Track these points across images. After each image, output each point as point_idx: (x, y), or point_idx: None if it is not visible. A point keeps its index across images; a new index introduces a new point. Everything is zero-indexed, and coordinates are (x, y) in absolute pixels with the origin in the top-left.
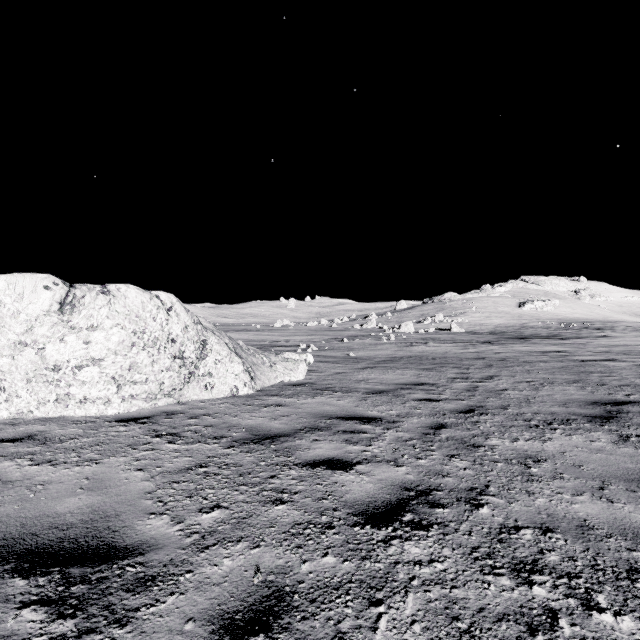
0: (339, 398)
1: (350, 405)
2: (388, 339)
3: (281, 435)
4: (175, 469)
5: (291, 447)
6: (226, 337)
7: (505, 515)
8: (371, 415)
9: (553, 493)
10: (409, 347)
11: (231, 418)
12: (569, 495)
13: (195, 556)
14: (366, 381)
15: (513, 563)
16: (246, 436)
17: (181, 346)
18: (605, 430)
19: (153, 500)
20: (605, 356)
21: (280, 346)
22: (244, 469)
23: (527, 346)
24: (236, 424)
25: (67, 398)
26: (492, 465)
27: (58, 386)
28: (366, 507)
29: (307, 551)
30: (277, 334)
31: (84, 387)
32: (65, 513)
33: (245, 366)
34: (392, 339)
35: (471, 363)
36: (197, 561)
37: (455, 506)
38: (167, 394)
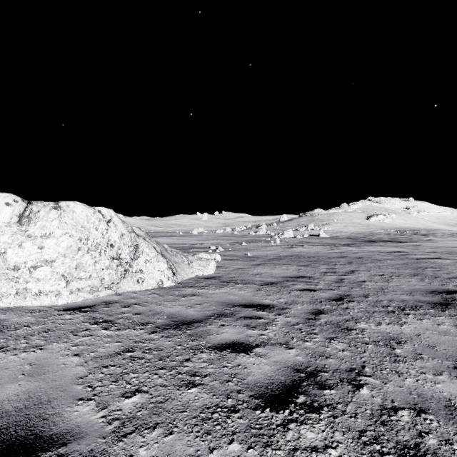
0: (240, 289)
1: (249, 294)
2: (275, 242)
3: (195, 321)
4: (106, 354)
5: (203, 332)
6: (154, 242)
7: (382, 396)
8: (265, 303)
9: (418, 373)
10: (290, 248)
11: (156, 306)
12: (431, 375)
13: (113, 446)
14: (260, 275)
15: (398, 448)
16: (167, 322)
17: (118, 250)
18: (446, 315)
19: (83, 385)
20: (433, 255)
21: (196, 248)
22: (163, 353)
23: (376, 248)
24: (160, 312)
25: (25, 292)
26: (364, 347)
27: (18, 282)
28: (265, 389)
29: (215, 438)
30: (194, 239)
31: (39, 283)
32: (3, 400)
33: (168, 264)
34: (278, 242)
35: (337, 260)
36: (115, 451)
37: (339, 387)
38: (107, 287)
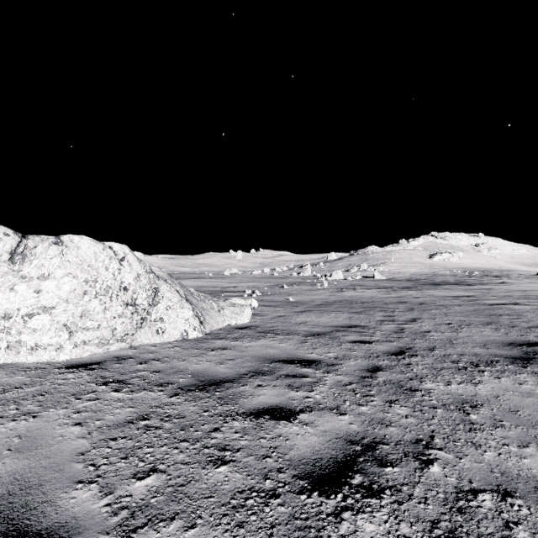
0: (281, 341)
1: (291, 348)
2: (322, 285)
3: (226, 381)
4: (115, 422)
5: (235, 394)
6: (178, 285)
7: (458, 474)
8: (311, 358)
9: (499, 445)
10: (340, 292)
11: (179, 363)
12: (516, 447)
13: None
14: (304, 324)
15: None
16: (192, 382)
17: (133, 294)
18: (529, 372)
19: (84, 463)
20: (509, 300)
21: (229, 292)
22: (186, 421)
23: (440, 291)
24: (183, 369)
25: (18, 345)
26: (432, 412)
27: (9, 334)
28: (312, 467)
29: (249, 532)
30: (226, 281)
31: (35, 334)
32: None
33: (195, 311)
34: (325, 285)
35: (395, 307)
36: None
37: (404, 463)
38: (119, 339)
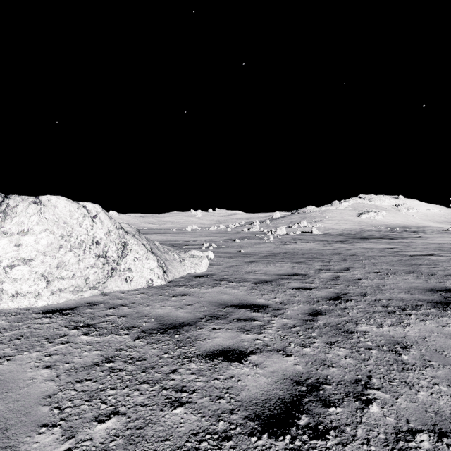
0: (233, 287)
1: (242, 294)
2: (268, 239)
3: (185, 324)
4: (82, 365)
5: (192, 337)
6: (145, 239)
7: (395, 414)
8: (260, 303)
9: (430, 384)
10: (284, 245)
11: (144, 308)
12: (445, 386)
13: None
14: (254, 272)
15: None
16: (154, 326)
17: (104, 247)
18: (449, 315)
19: (50, 406)
20: (426, 252)
21: (189, 245)
22: (148, 363)
23: (368, 244)
24: (147, 314)
25: (1, 293)
26: (368, 352)
27: None
28: (262, 408)
29: None
30: (188, 236)
31: (15, 283)
32: None
33: (159, 262)
34: (271, 239)
35: (331, 257)
36: None
37: (346, 404)
38: (92, 287)
